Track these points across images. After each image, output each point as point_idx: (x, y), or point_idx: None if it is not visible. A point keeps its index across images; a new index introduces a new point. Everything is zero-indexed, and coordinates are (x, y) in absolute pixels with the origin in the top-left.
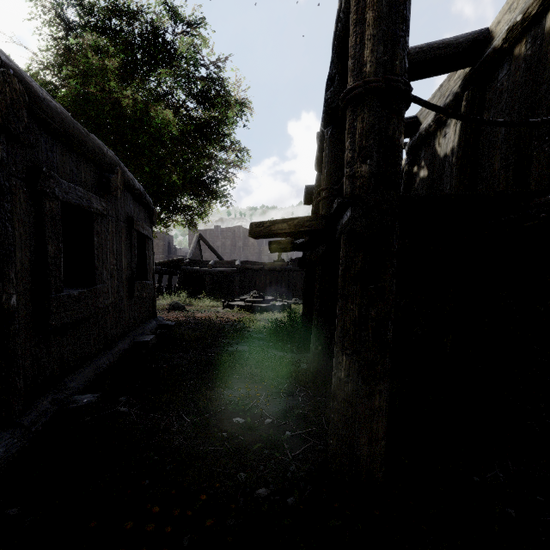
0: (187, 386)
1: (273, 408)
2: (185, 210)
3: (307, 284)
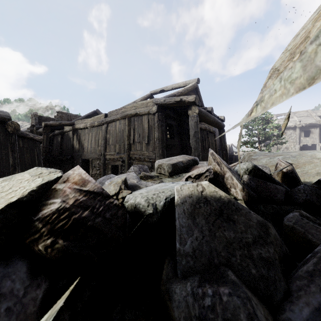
0: None
1: None
2: None
3: None
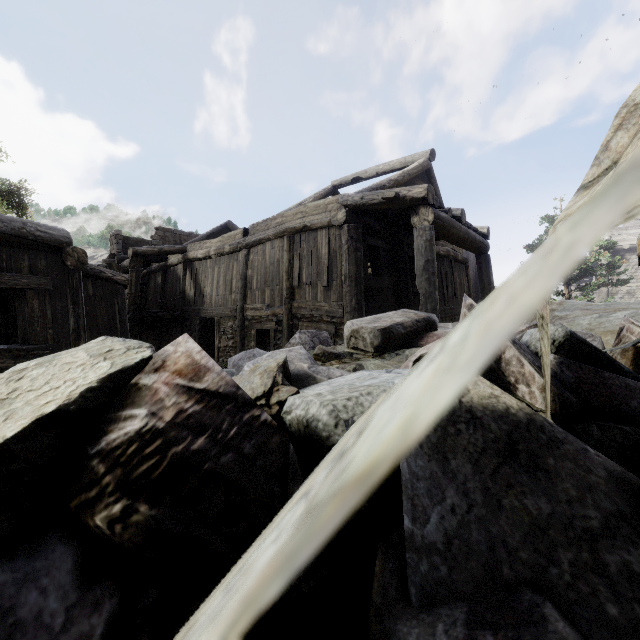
0: None
1: None
2: None
3: None
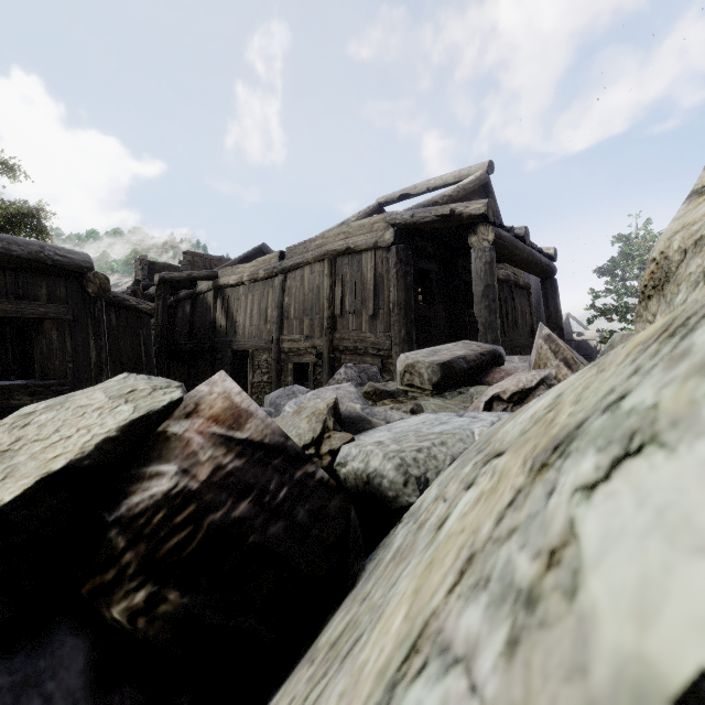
0: None
1: None
2: None
3: None
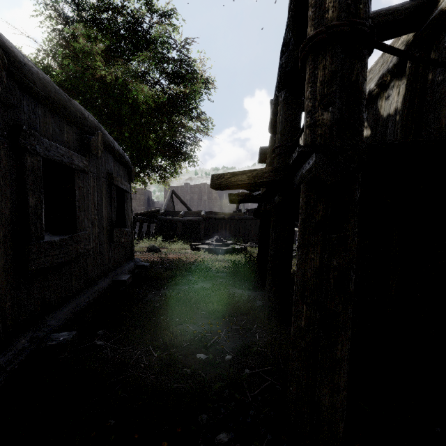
0: (157, 321)
1: (233, 344)
2: (159, 169)
3: (261, 231)
